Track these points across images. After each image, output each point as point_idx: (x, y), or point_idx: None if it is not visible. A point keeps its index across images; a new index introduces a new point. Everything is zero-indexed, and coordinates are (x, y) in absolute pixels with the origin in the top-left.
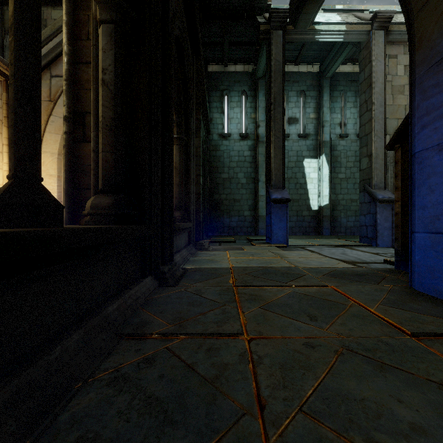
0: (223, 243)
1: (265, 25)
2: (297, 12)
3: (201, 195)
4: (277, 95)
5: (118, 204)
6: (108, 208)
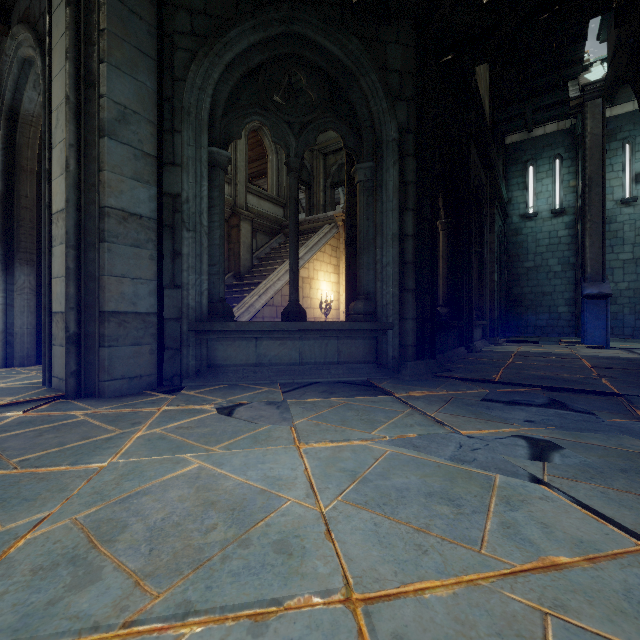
0: (522, 343)
1: (576, 99)
2: (612, 94)
3: (496, 292)
4: (594, 174)
5: (450, 312)
6: (446, 314)
